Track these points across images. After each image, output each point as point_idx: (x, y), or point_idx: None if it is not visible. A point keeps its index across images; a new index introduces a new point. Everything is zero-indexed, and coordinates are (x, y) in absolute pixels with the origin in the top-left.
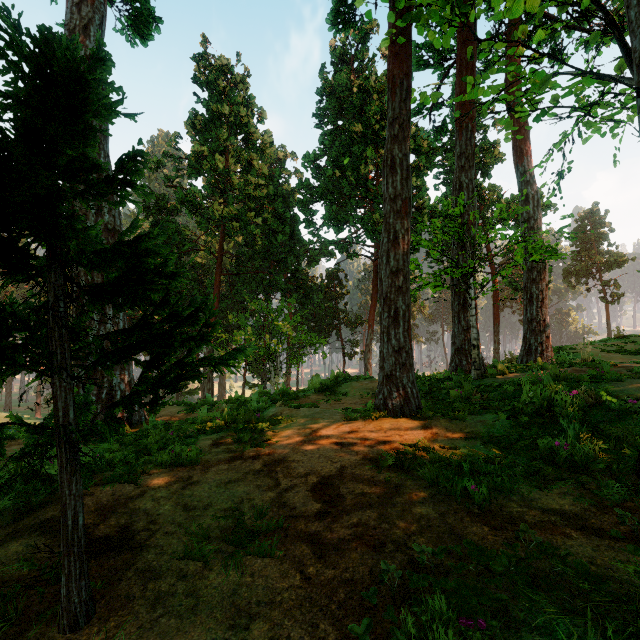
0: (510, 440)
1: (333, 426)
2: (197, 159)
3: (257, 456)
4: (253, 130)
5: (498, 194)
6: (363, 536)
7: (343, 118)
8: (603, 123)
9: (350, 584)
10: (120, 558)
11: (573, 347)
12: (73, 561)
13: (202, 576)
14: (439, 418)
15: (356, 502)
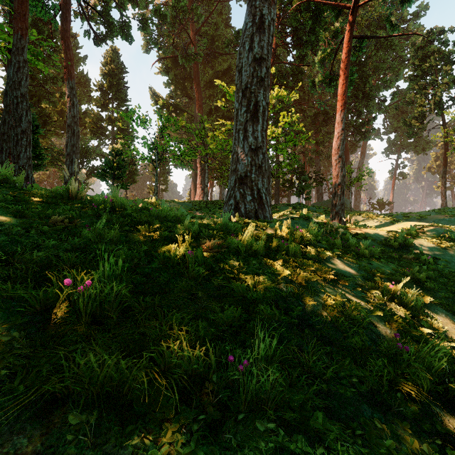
0: None
1: None
2: None
3: None
4: None
5: None
6: None
7: None
8: None
9: None
10: None
11: None
12: None
13: None
14: None
15: None
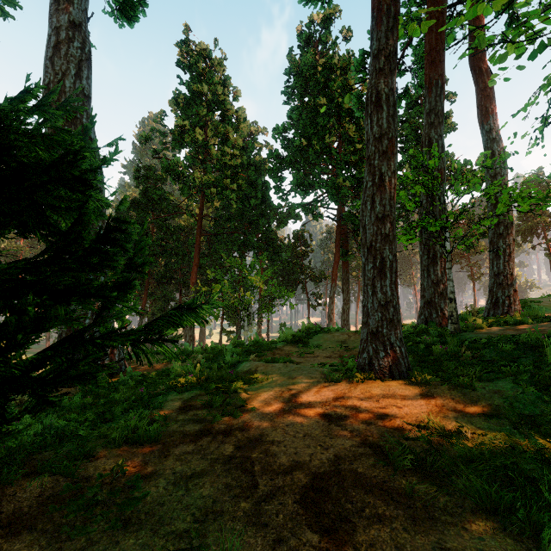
0: (549, 422)
1: (314, 389)
2: (180, 132)
3: (229, 431)
4: (229, 107)
5: (451, 159)
6: None
7: (308, 95)
8: None
9: None
10: None
11: (533, 300)
12: None
13: None
14: (438, 384)
15: (373, 538)
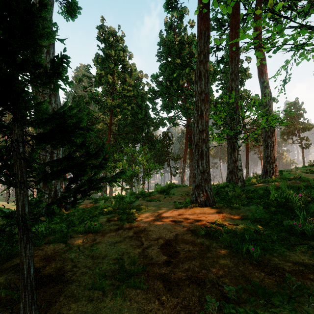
0: (266, 220)
1: (169, 211)
2: (99, 77)
3: (130, 228)
4: (126, 63)
5: (248, 94)
6: (192, 277)
7: (171, 57)
8: (309, 54)
9: (187, 308)
10: (56, 288)
11: (288, 170)
12: (27, 295)
13: (102, 300)
14: (225, 207)
15: (186, 256)
